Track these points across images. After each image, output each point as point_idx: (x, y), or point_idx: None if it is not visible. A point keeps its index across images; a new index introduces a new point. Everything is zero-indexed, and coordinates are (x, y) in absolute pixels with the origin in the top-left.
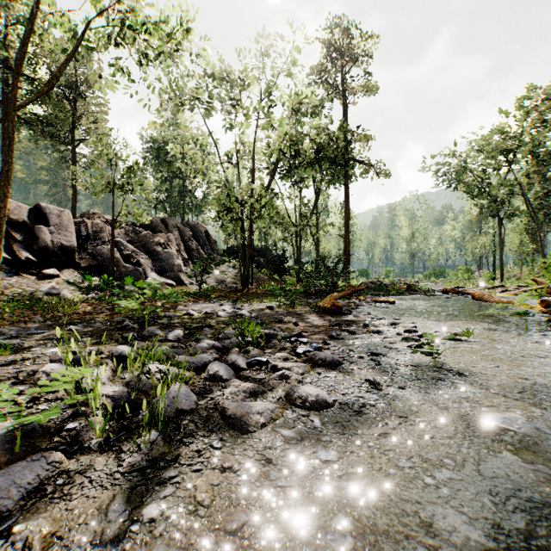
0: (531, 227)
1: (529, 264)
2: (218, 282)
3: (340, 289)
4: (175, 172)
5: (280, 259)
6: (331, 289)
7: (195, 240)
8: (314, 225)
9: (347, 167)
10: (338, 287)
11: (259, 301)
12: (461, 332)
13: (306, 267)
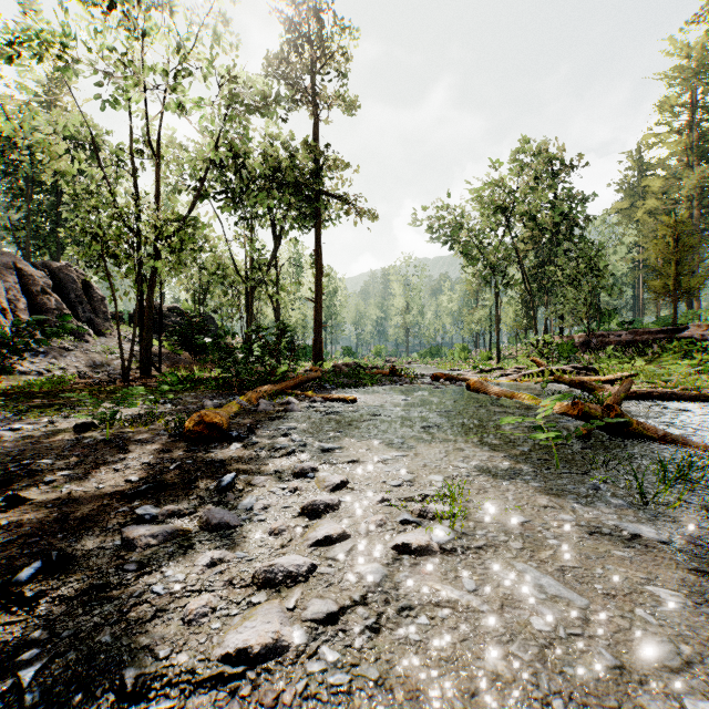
0: (525, 301)
1: (523, 342)
2: (92, 367)
3: (278, 378)
4: (42, 182)
5: (193, 328)
6: (268, 378)
7: (60, 294)
8: (273, 283)
9: (319, 203)
10: (277, 375)
11: (86, 410)
12: (434, 508)
13: (222, 341)
